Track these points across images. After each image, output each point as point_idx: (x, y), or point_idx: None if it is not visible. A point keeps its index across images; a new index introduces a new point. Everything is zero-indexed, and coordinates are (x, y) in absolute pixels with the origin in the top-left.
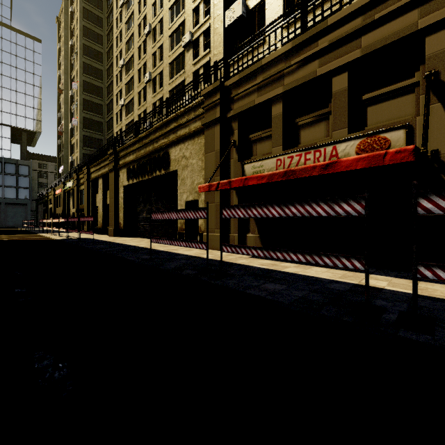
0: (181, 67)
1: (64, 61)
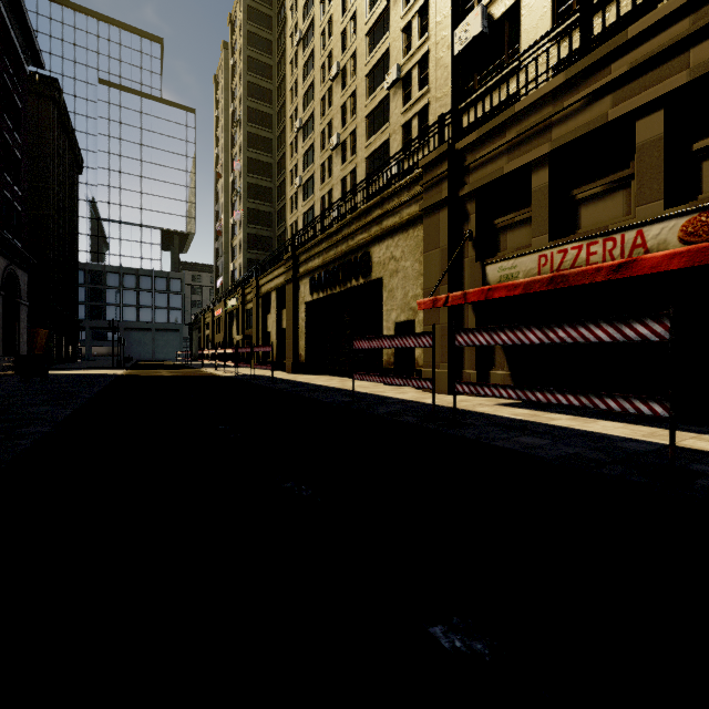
0: (383, 119)
1: (223, 134)
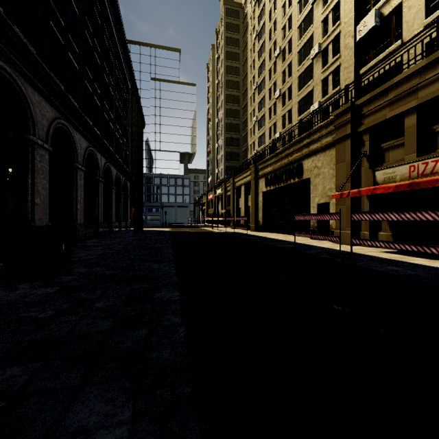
0: (309, 77)
1: (212, 96)
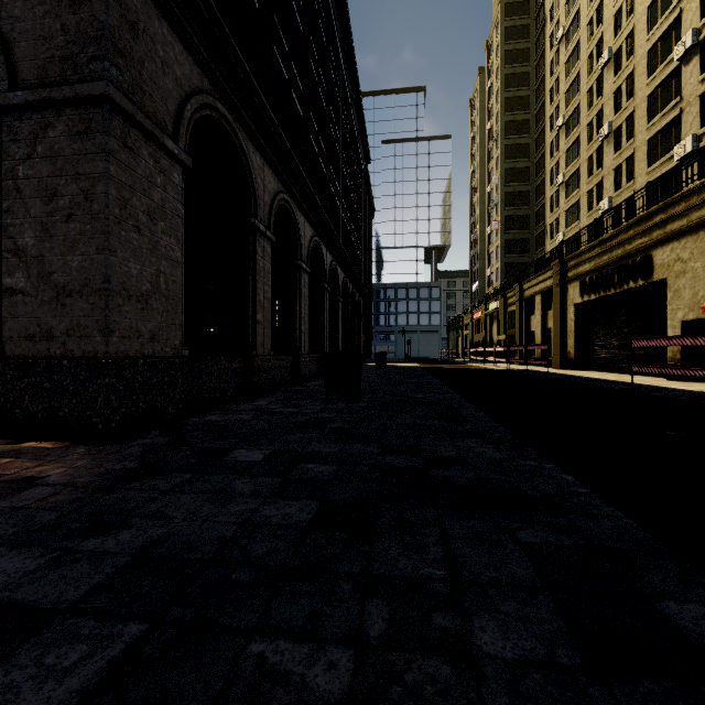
0: (671, 93)
1: (479, 152)
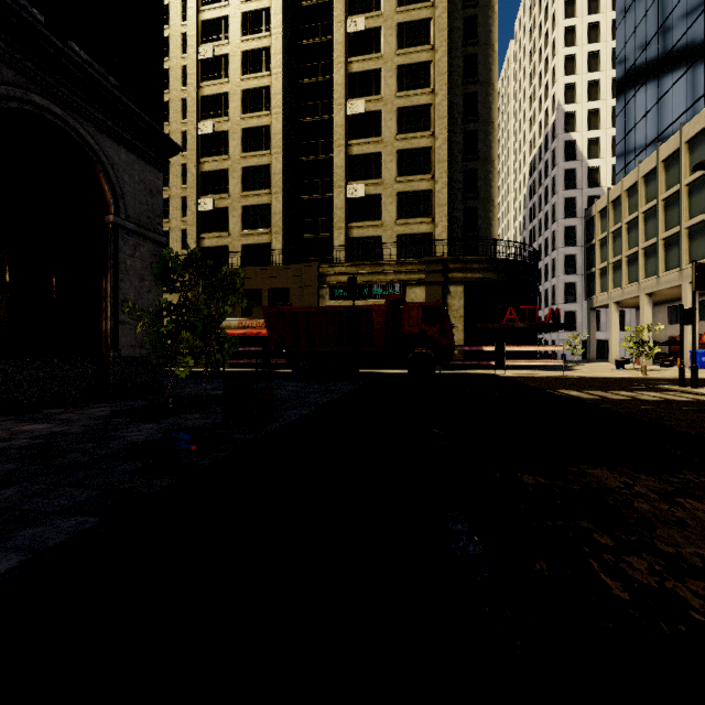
0: None
1: None
